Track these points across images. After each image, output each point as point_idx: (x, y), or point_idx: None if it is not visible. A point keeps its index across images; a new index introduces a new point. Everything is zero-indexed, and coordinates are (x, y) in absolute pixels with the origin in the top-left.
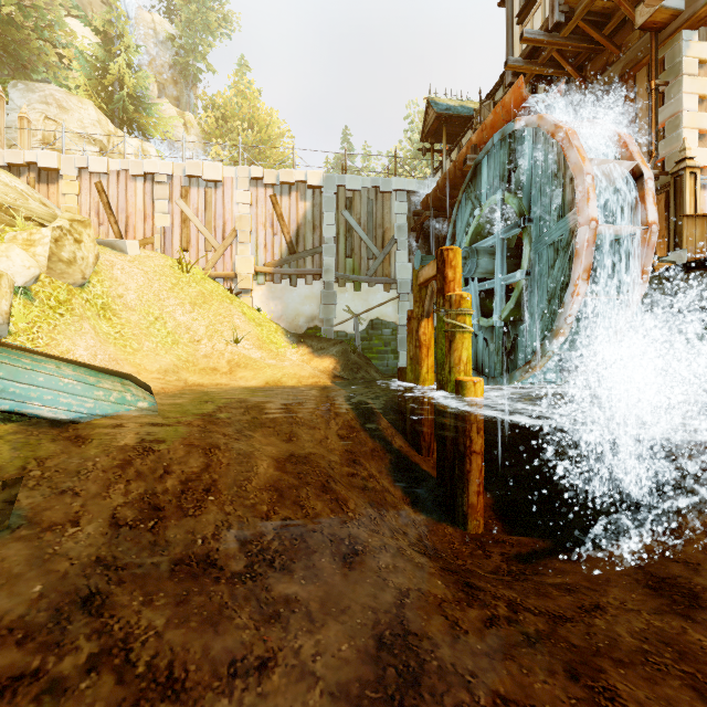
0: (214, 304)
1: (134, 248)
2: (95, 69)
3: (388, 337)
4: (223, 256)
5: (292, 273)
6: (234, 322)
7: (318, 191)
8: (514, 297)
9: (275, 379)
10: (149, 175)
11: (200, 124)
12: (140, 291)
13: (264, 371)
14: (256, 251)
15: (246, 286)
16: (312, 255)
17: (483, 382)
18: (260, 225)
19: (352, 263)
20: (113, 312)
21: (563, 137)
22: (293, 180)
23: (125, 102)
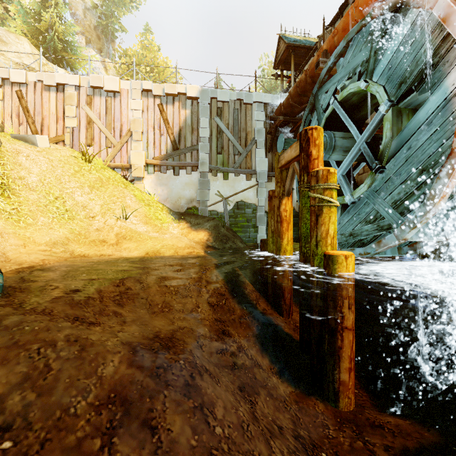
0: (110, 187)
1: (43, 141)
2: (33, 18)
3: (249, 215)
4: (120, 151)
5: (175, 165)
6: (126, 202)
7: (196, 102)
8: (372, 175)
9: (155, 250)
10: (60, 85)
11: (116, 67)
12: (43, 174)
13: (146, 243)
14: (147, 147)
15: (139, 175)
16: (190, 151)
17: (353, 256)
18: (150, 127)
19: (222, 158)
20: (12, 191)
21: (440, 3)
22: (176, 92)
23: (55, 43)
